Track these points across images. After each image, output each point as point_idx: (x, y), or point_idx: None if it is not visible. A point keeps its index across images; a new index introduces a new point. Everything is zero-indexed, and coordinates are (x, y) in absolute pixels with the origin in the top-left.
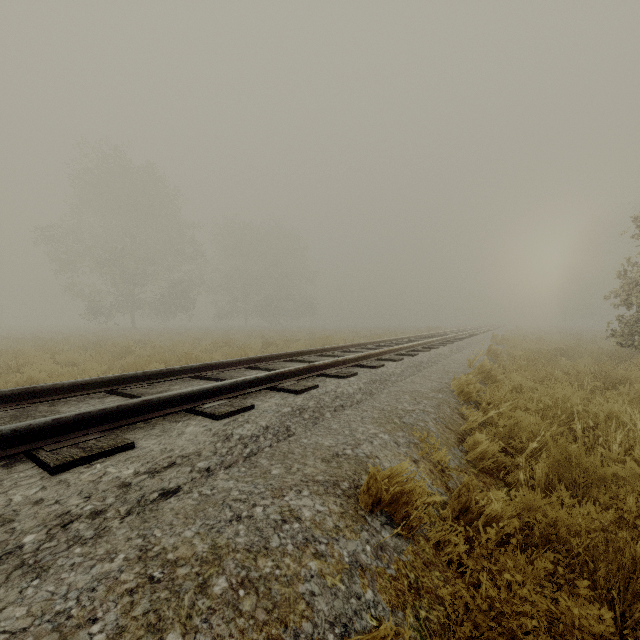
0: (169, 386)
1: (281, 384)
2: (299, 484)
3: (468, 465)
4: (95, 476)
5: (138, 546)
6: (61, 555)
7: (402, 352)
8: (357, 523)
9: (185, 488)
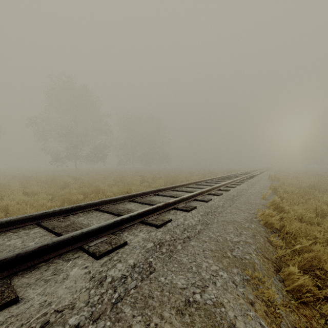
0: (77, 217)
1: (147, 218)
2: None
3: (288, 296)
4: None
5: None
6: None
7: (220, 188)
8: None
9: None
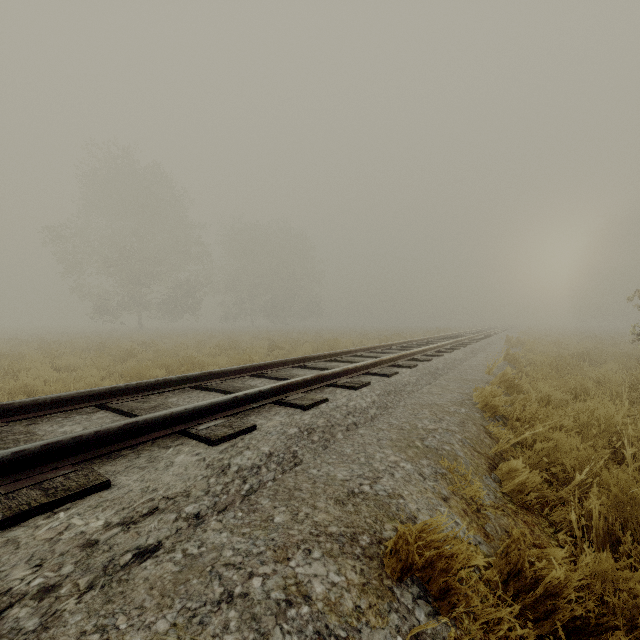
0: (165, 398)
1: (287, 397)
2: (308, 539)
3: (504, 499)
4: (53, 532)
5: None
6: None
7: (415, 357)
8: (383, 600)
9: (167, 544)
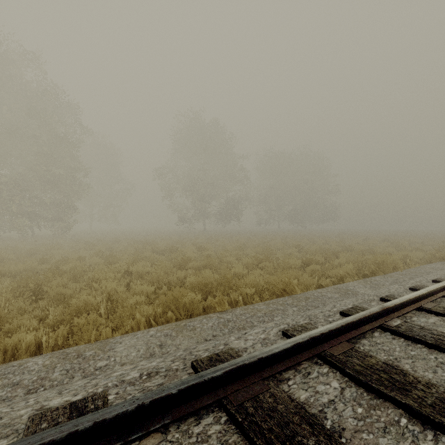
0: None
1: None
2: None
3: None
4: None
5: None
6: None
7: None
8: None
9: None
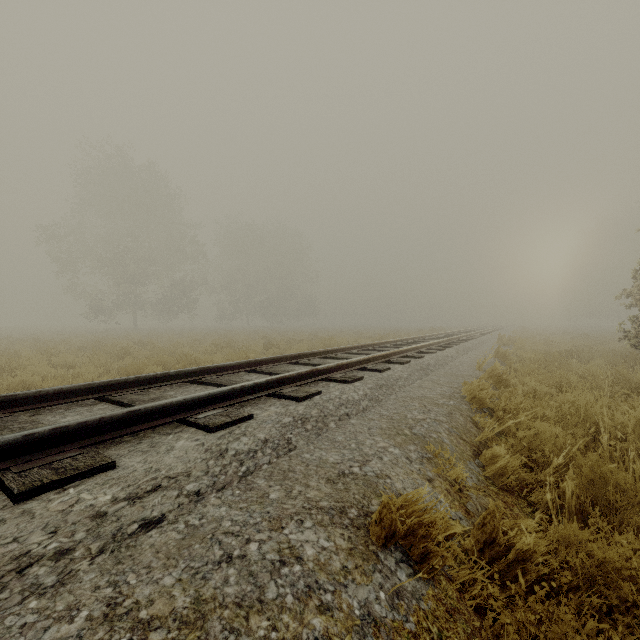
0: (163, 392)
1: (282, 390)
2: (301, 512)
3: (486, 482)
4: (65, 504)
5: (106, 598)
6: (11, 611)
7: (408, 354)
8: (368, 562)
9: (170, 517)
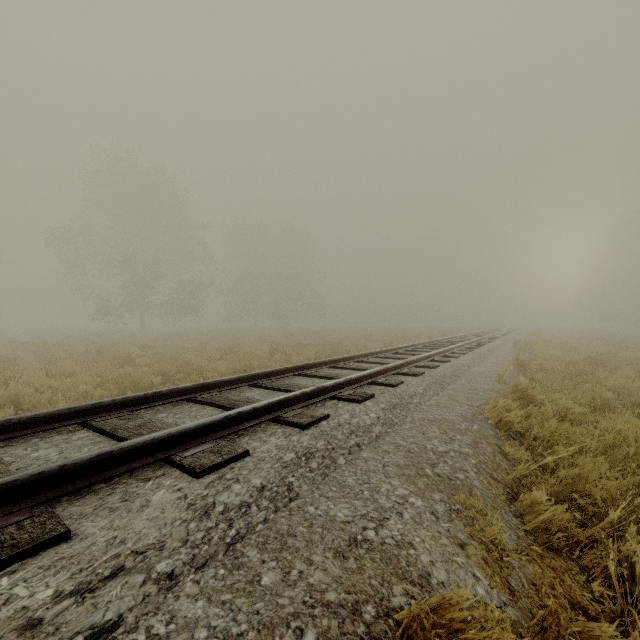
0: (154, 413)
1: (284, 414)
2: (300, 613)
3: (528, 539)
4: None
5: None
6: None
7: (421, 363)
8: None
9: (128, 619)
